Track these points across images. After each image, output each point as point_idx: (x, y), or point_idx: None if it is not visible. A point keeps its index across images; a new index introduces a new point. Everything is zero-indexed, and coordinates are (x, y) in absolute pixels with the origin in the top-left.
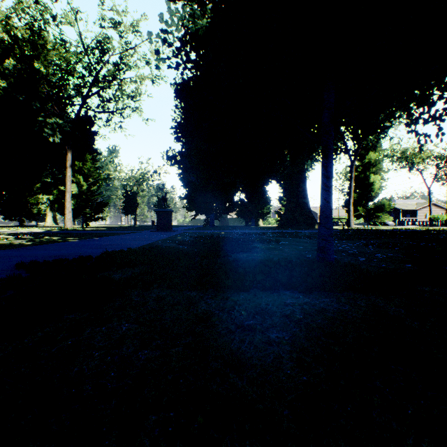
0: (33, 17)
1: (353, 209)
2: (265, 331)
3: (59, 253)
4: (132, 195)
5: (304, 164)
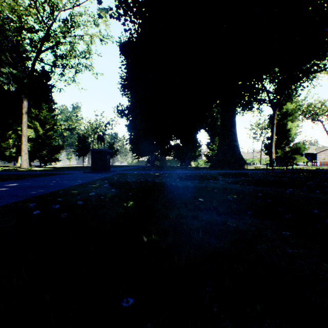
0: None
1: None
2: None
3: None
4: (84, 139)
5: (234, 111)
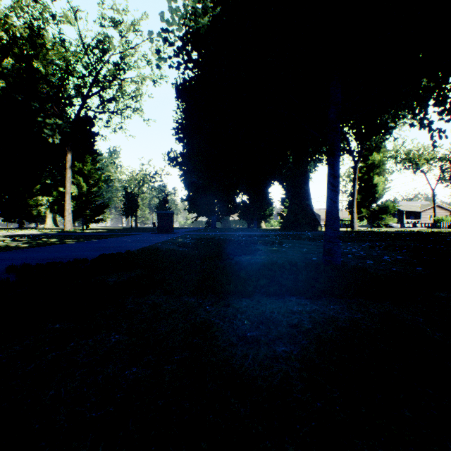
0: (32, 15)
1: (357, 210)
2: (270, 344)
3: (54, 256)
4: (133, 196)
5: (307, 165)
